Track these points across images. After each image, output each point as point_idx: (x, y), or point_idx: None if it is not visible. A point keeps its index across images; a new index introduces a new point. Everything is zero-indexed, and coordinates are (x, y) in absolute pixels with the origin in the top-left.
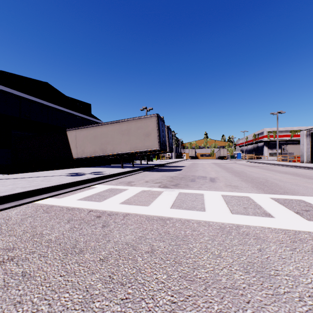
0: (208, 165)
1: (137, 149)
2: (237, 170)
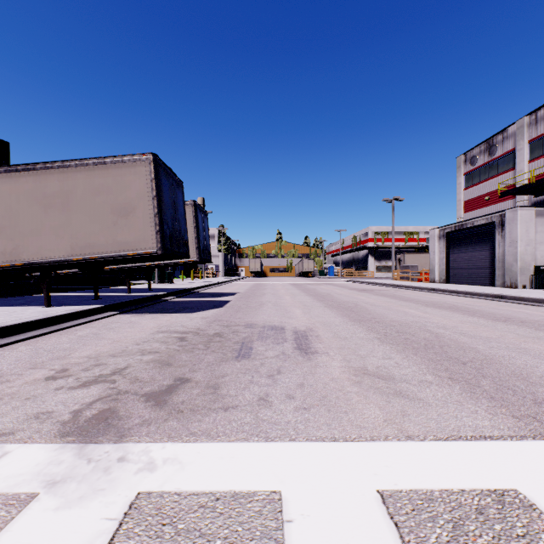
0: (285, 288)
1: (92, 252)
2: (344, 301)
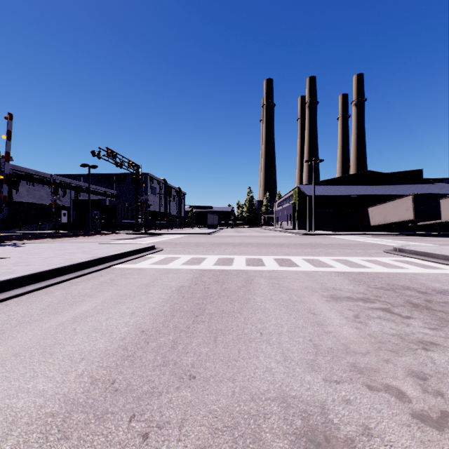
0: None
1: (401, 220)
2: None
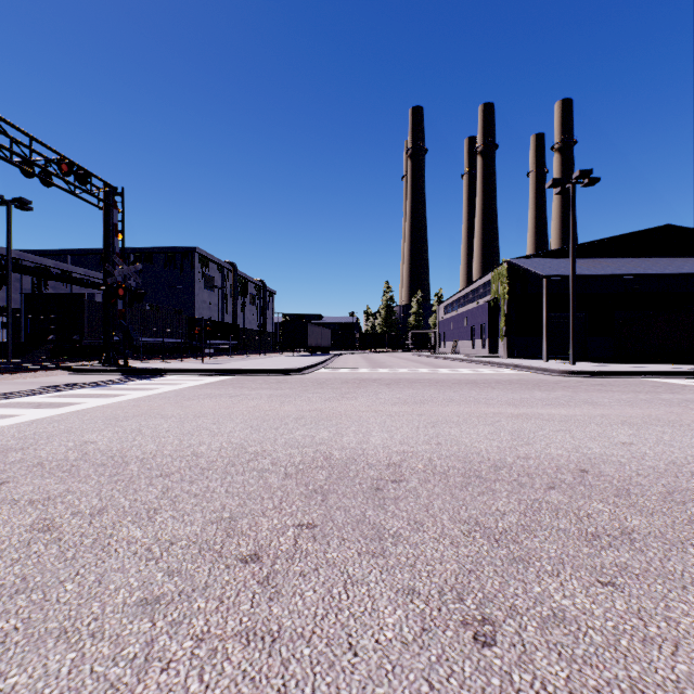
0: None
1: None
2: None
